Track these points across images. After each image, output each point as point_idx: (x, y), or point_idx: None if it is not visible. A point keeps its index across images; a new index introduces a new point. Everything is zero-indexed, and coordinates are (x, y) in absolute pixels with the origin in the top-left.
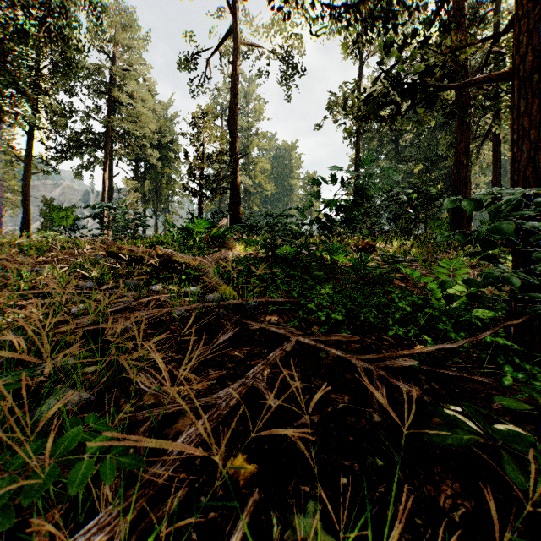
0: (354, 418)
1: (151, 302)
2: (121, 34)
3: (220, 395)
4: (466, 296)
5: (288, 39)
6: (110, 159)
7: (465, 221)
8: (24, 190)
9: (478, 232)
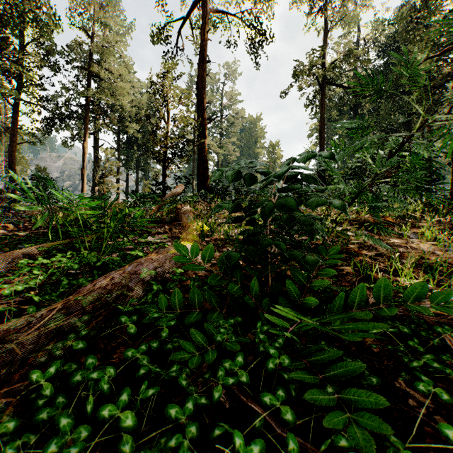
0: None
1: None
2: (98, 12)
3: None
4: None
5: (256, 4)
6: (95, 131)
7: None
8: (11, 159)
9: None
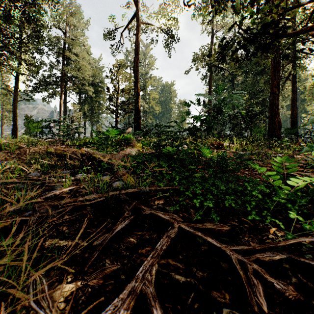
0: None
1: (73, 189)
2: (70, 18)
3: (107, 312)
4: None
5: (169, 20)
6: (64, 92)
7: (277, 128)
8: (14, 110)
9: None
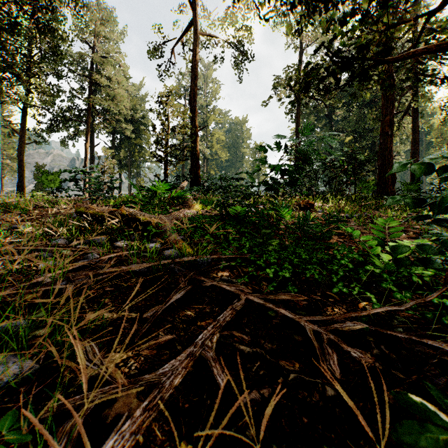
0: (306, 392)
1: (113, 258)
2: (100, 27)
3: (165, 370)
4: (417, 260)
5: (240, 30)
6: (91, 131)
7: (390, 183)
8: (20, 157)
9: (441, 198)
